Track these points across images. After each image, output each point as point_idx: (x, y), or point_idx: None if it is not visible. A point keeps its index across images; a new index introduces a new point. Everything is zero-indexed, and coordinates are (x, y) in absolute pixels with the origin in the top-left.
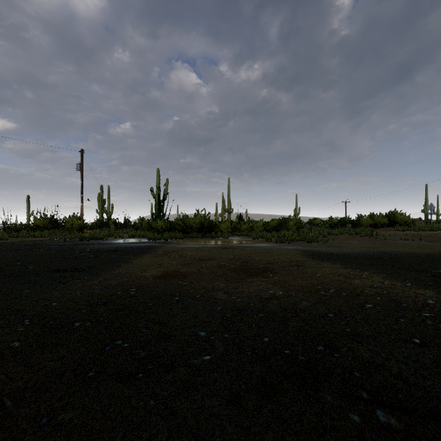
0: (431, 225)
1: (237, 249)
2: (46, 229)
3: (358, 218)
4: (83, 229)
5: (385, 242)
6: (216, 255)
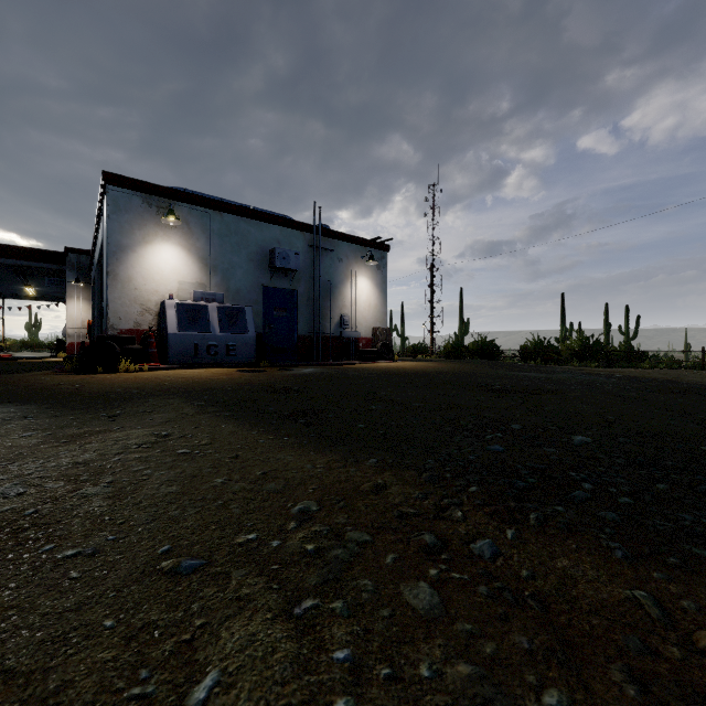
0: None
1: None
2: None
3: None
4: None
5: None
6: None
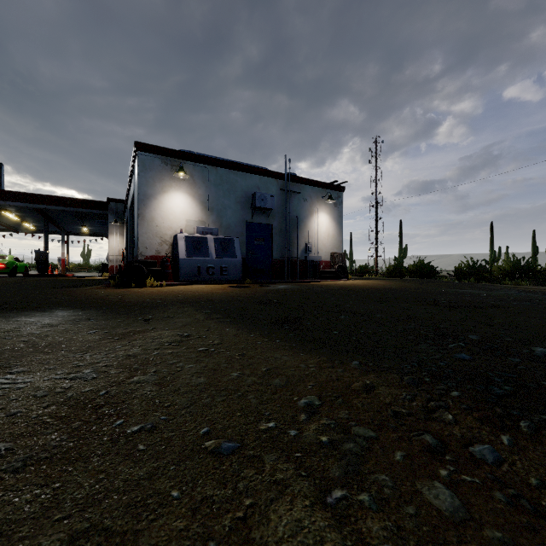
0: None
1: None
2: None
3: None
4: None
5: None
6: None
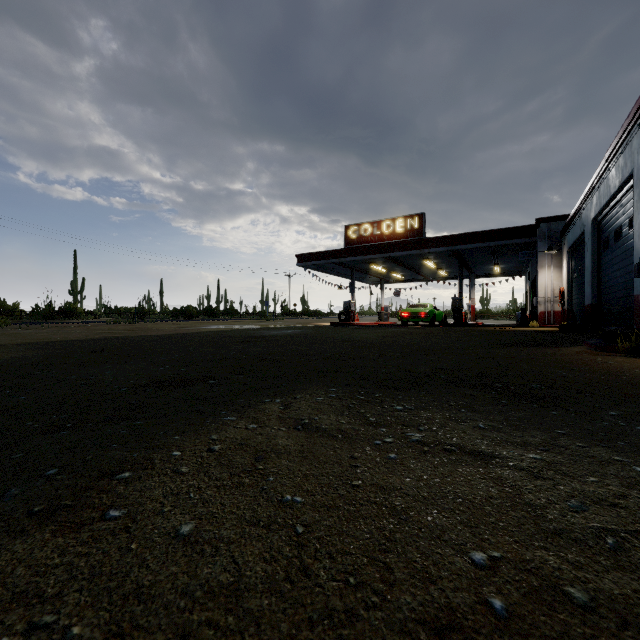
0: None
1: None
2: None
3: None
4: None
5: None
6: None
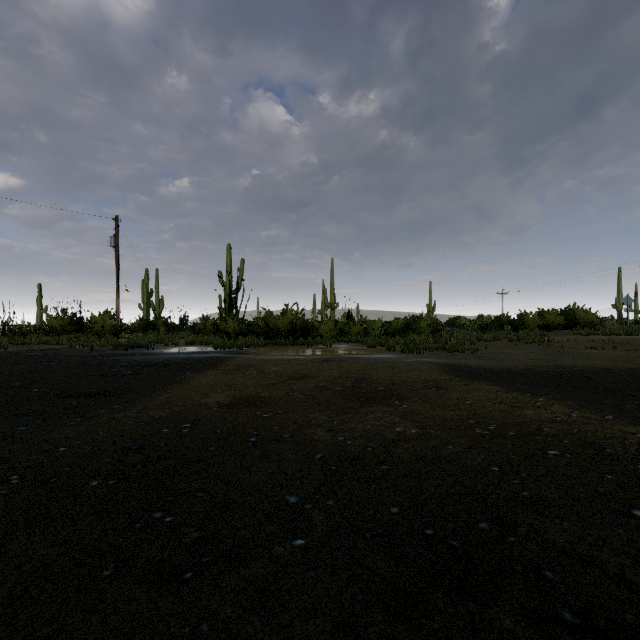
0: (627, 327)
1: (345, 363)
2: (65, 333)
3: (521, 316)
4: (120, 333)
5: (563, 351)
6: (313, 372)
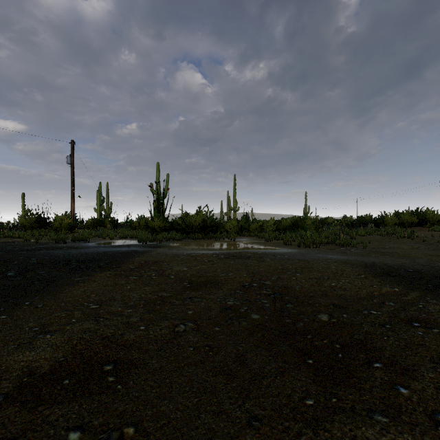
0: None
1: (251, 260)
2: (33, 229)
3: (381, 216)
4: (74, 229)
5: None
6: (219, 274)
